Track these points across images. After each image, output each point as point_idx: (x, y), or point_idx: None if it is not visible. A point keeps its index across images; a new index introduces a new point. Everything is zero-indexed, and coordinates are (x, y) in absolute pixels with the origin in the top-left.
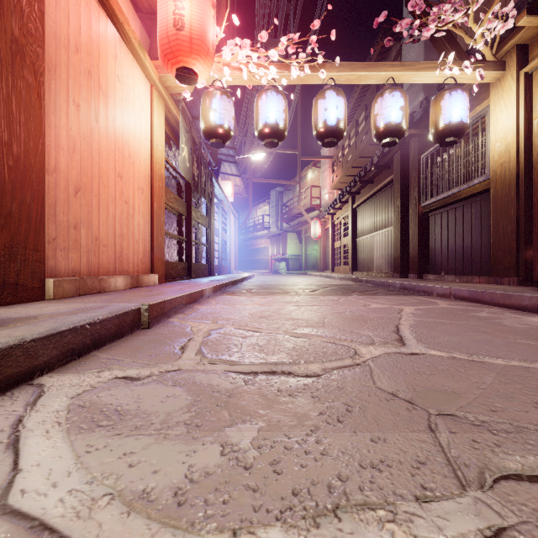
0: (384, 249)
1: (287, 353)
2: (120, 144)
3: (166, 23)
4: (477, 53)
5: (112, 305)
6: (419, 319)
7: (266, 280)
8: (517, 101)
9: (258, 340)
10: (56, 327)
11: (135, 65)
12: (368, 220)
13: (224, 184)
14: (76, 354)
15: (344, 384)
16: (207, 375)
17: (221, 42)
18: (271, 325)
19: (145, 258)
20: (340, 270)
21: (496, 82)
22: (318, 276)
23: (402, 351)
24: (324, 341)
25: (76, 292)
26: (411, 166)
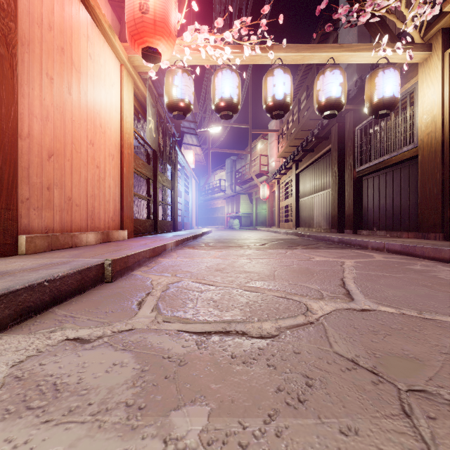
0: (323, 208)
1: (240, 309)
2: (92, 115)
3: (132, 7)
4: (407, 36)
5: (76, 261)
6: (360, 272)
7: (222, 234)
8: (442, 78)
9: (213, 295)
10: (9, 286)
11: (106, 45)
12: (309, 184)
13: (187, 153)
14: (32, 311)
15: (300, 348)
16: (159, 336)
17: (183, 28)
18: (225, 278)
19: (116, 216)
20: (285, 226)
21: (423, 62)
22: (266, 231)
23: (352, 307)
24: (276, 296)
25: (49, 248)
26: (347, 137)
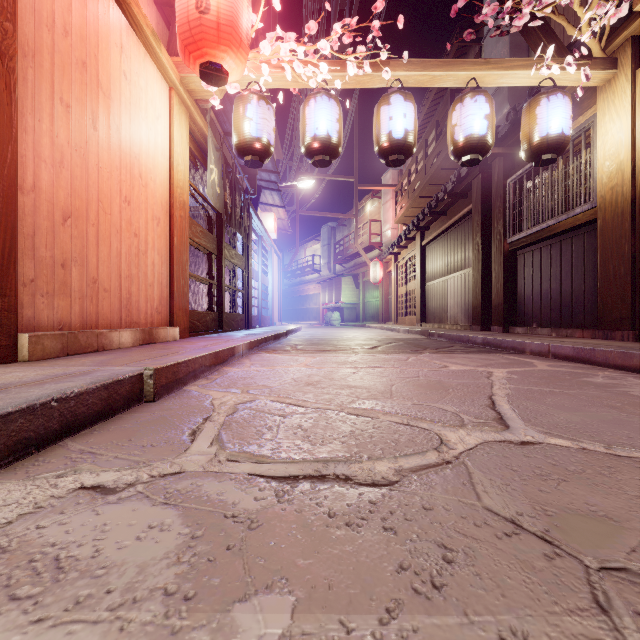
0: (460, 295)
1: (342, 442)
2: (128, 160)
3: (186, 4)
4: (581, 47)
5: (102, 370)
6: (517, 387)
7: (315, 333)
8: (633, 107)
9: (302, 420)
10: None
11: (149, 60)
12: (440, 261)
13: (265, 217)
14: (32, 445)
15: (432, 501)
16: (221, 482)
17: (259, 37)
18: (320, 396)
19: (162, 306)
20: (406, 321)
21: (605, 85)
22: (378, 328)
23: (507, 439)
24: (395, 422)
25: (63, 351)
26: (494, 194)
